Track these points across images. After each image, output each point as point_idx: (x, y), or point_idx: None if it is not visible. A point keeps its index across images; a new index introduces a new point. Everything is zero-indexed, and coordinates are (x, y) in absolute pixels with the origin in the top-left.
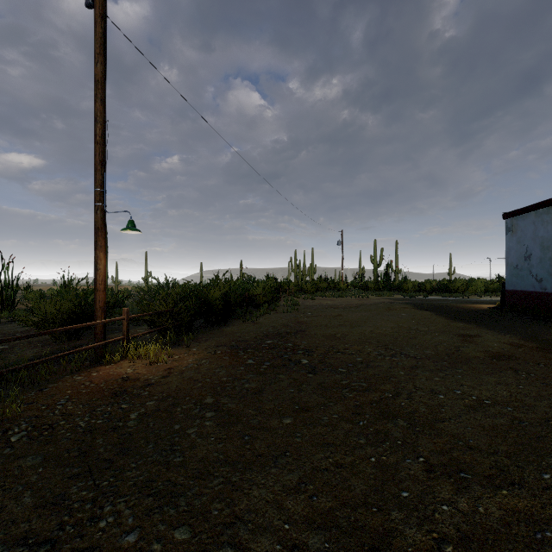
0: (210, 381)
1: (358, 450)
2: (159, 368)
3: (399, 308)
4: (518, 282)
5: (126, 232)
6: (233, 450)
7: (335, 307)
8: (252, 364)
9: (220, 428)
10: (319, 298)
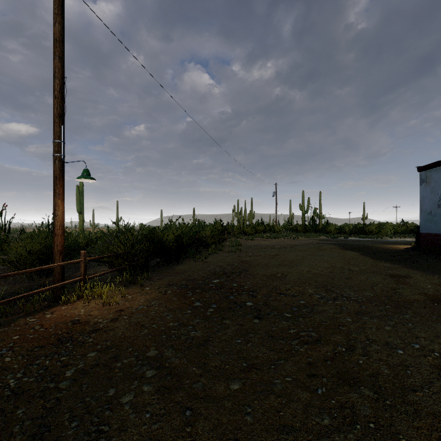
0: (156, 327)
1: (324, 440)
2: (111, 309)
3: (328, 248)
4: (432, 226)
5: (82, 180)
6: (170, 436)
7: (272, 247)
8: (199, 306)
9: (159, 395)
10: (258, 239)
